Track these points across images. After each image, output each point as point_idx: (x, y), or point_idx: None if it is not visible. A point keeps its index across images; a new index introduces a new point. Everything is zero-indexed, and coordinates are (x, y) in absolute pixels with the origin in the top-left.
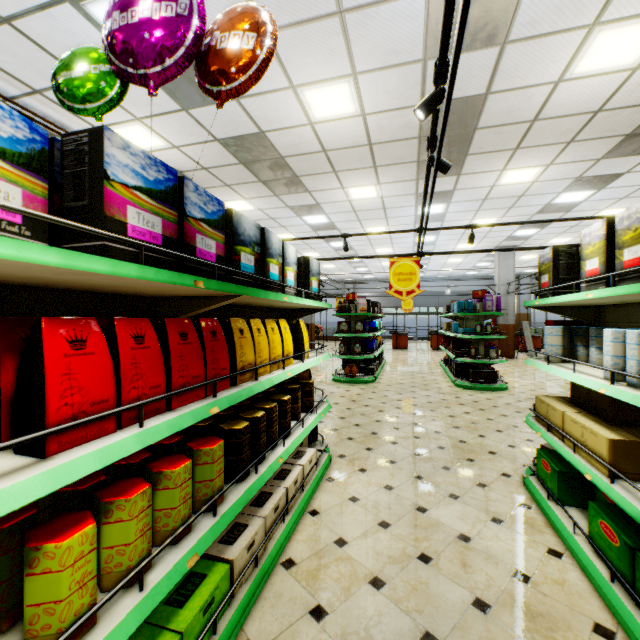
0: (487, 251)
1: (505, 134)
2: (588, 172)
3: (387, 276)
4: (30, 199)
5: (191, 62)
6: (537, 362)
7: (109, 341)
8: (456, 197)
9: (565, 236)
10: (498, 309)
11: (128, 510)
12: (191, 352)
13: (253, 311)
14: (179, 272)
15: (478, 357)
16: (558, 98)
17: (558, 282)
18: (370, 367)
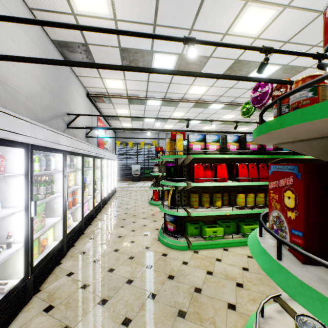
0: None
1: None
2: None
3: None
4: (237, 147)
5: (269, 99)
6: None
7: (247, 167)
8: None
9: None
10: None
11: (250, 196)
12: (264, 171)
13: (304, 160)
14: (261, 154)
15: None
16: None
17: None
18: None
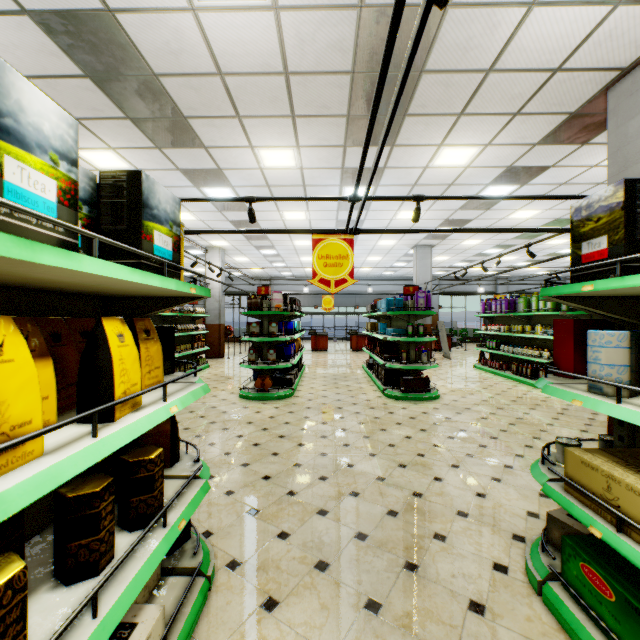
0: (436, 231)
1: (454, 88)
2: (520, 161)
3: (306, 274)
4: None
5: None
6: (583, 395)
7: None
8: (385, 178)
9: (478, 238)
10: (428, 308)
11: None
12: None
13: None
14: None
15: (410, 362)
16: (525, 36)
17: (635, 248)
18: (287, 377)
